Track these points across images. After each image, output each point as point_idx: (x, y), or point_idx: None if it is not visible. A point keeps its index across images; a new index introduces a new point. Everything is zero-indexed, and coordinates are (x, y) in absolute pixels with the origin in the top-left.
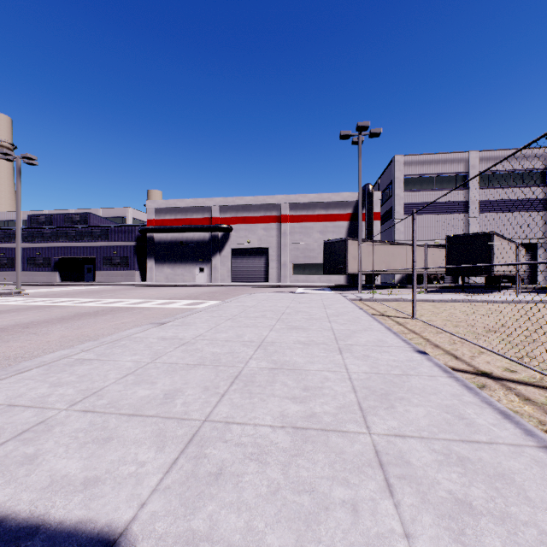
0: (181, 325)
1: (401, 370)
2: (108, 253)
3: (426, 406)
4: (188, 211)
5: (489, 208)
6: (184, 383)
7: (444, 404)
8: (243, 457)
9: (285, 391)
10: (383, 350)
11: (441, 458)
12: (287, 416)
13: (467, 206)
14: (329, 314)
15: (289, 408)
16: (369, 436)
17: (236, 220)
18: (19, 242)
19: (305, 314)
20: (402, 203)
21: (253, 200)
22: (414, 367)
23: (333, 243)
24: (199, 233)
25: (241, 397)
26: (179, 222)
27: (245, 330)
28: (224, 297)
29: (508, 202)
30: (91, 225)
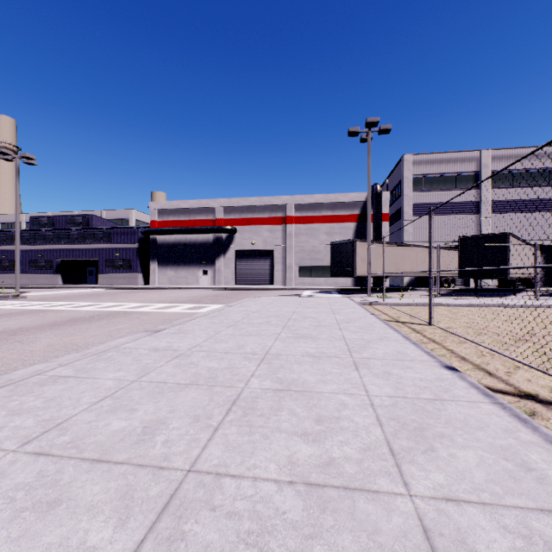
0: (178, 333)
1: (432, 393)
2: (111, 255)
3: (476, 448)
4: (191, 212)
5: (501, 208)
6: (170, 410)
7: (499, 445)
8: (235, 540)
9: (294, 423)
10: (405, 366)
11: (521, 544)
12: (297, 464)
13: (479, 206)
14: (339, 320)
15: (299, 451)
16: (410, 500)
17: (240, 222)
18: (18, 244)
19: (313, 320)
20: (412, 204)
21: (258, 201)
22: (447, 389)
23: (341, 244)
24: (203, 235)
25: (238, 432)
26: (182, 224)
27: (248, 339)
28: (227, 301)
29: (521, 203)
30: (93, 227)
